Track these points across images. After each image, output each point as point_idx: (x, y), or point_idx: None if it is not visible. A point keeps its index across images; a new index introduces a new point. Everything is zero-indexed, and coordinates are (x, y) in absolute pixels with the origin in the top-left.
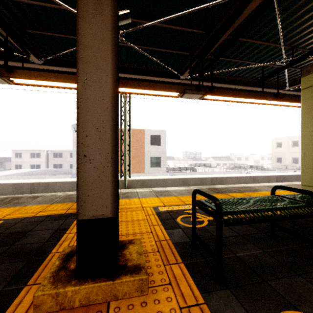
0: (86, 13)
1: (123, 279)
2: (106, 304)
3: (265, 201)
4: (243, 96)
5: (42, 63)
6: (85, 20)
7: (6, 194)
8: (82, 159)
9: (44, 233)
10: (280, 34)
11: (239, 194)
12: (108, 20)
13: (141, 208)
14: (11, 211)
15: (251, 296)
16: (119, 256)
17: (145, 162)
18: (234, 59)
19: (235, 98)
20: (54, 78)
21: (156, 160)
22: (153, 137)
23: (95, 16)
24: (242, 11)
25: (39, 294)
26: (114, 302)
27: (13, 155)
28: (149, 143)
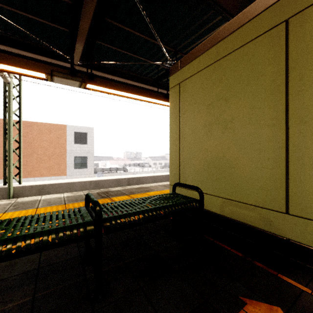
0: None
1: None
2: None
3: (39, 221)
4: (132, 91)
5: None
6: None
7: None
8: None
9: None
10: (152, 28)
11: (124, 197)
12: None
13: None
14: None
15: None
16: None
17: (67, 162)
18: (126, 52)
19: (122, 92)
20: None
21: (82, 160)
22: (78, 134)
23: None
24: None
25: None
26: None
27: None
28: (72, 141)
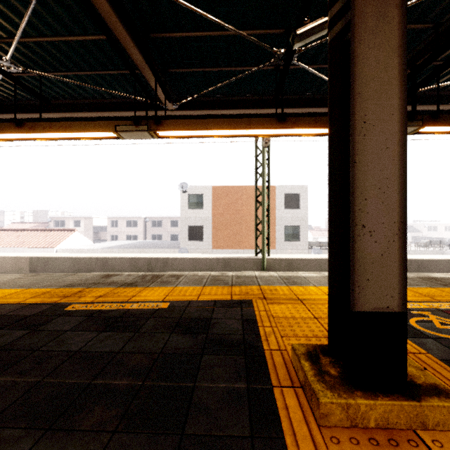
0: (364, 34)
1: (432, 401)
2: (413, 433)
3: None
4: None
5: (176, 108)
6: (363, 43)
7: (122, 271)
8: (360, 230)
9: (231, 323)
10: None
11: None
12: (394, 37)
13: None
14: (165, 291)
15: None
16: None
17: (275, 233)
18: None
19: None
20: (205, 126)
21: (293, 230)
22: (288, 196)
23: (377, 36)
24: None
25: (325, 400)
26: (423, 433)
27: (109, 224)
28: (282, 206)
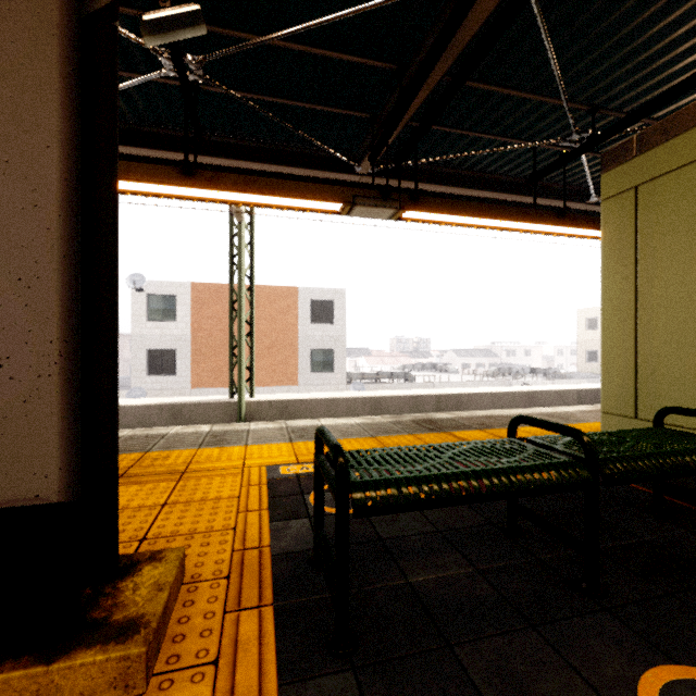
0: None
1: (79, 658)
2: None
3: (480, 452)
4: (489, 213)
5: None
6: None
7: None
8: None
9: None
10: (558, 77)
11: (477, 434)
12: (52, 9)
13: (239, 469)
14: None
15: (400, 688)
16: (103, 594)
17: (298, 360)
18: (470, 132)
19: (470, 217)
20: None
21: (325, 356)
22: (318, 304)
23: None
24: (462, 17)
25: None
26: None
27: None
28: (308, 319)
